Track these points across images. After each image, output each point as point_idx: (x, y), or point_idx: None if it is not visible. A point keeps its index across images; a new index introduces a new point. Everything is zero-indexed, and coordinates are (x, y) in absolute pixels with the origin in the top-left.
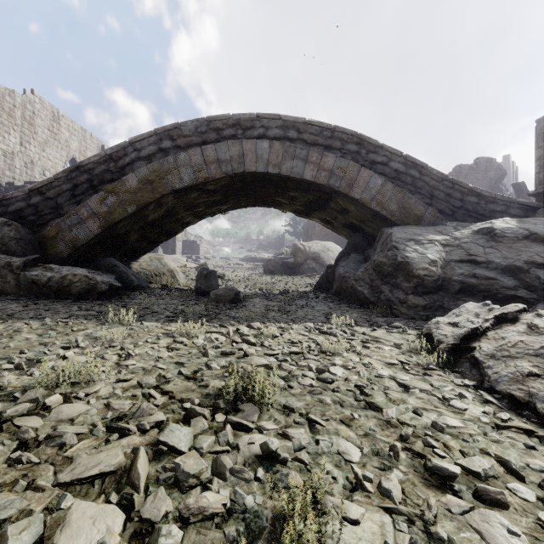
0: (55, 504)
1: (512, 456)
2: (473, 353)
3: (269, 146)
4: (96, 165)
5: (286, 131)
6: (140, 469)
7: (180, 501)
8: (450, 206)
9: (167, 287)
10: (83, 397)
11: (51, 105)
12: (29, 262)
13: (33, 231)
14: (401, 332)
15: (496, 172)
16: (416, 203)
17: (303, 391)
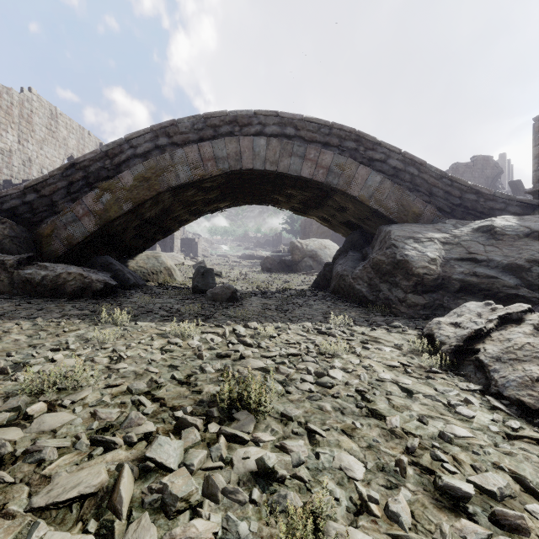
0: (26, 534)
1: (527, 470)
2: (477, 355)
3: (266, 143)
4: (92, 162)
5: (283, 128)
6: (123, 492)
7: (166, 528)
8: (449, 203)
9: (164, 285)
10: (69, 405)
11: (49, 103)
12: (23, 260)
13: (28, 229)
14: (401, 332)
15: (493, 170)
16: (415, 201)
17: (301, 397)
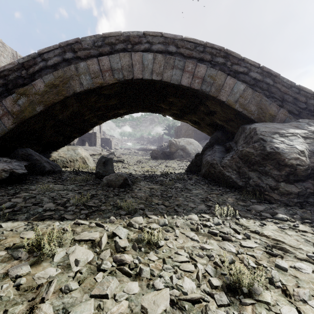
0: None
1: None
2: None
3: (153, 58)
4: (10, 72)
5: (166, 46)
6: None
7: None
8: (297, 107)
9: (75, 171)
10: None
11: (11, 49)
12: None
13: None
14: (294, 228)
15: None
16: (271, 105)
17: None
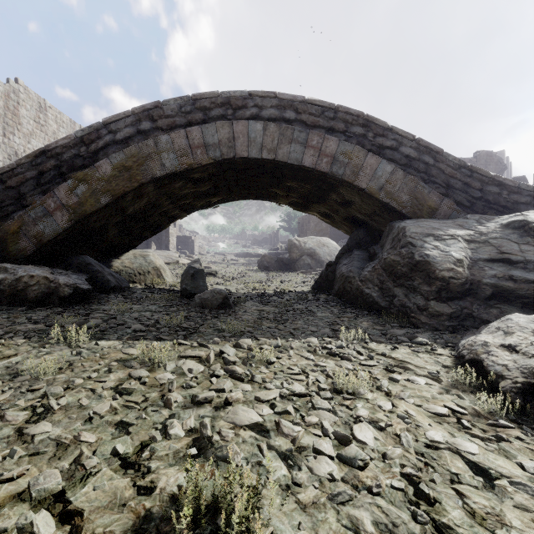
0: None
1: None
2: None
3: (263, 128)
4: (65, 149)
5: (282, 111)
6: None
7: None
8: (469, 196)
9: (150, 288)
10: None
11: (37, 96)
12: None
13: None
14: (430, 352)
15: (497, 165)
16: (431, 193)
17: (318, 494)
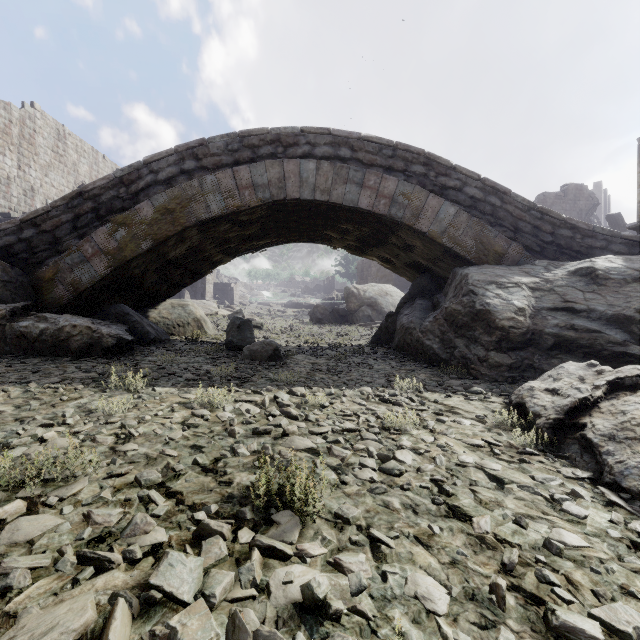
0: None
1: None
2: (583, 431)
3: (316, 167)
4: (103, 190)
5: (336, 149)
6: None
7: None
8: (539, 241)
9: (192, 340)
10: (56, 502)
11: (55, 121)
12: (18, 310)
13: (25, 272)
14: (483, 400)
15: (587, 201)
16: (497, 237)
17: (361, 489)
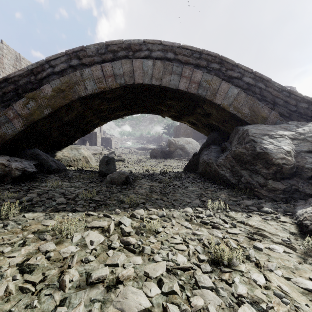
0: None
1: None
2: None
3: (152, 64)
4: (20, 77)
5: (165, 53)
6: None
7: None
8: (288, 110)
9: (79, 170)
10: None
11: (15, 51)
12: None
13: None
14: (276, 219)
15: None
16: (263, 108)
17: None
